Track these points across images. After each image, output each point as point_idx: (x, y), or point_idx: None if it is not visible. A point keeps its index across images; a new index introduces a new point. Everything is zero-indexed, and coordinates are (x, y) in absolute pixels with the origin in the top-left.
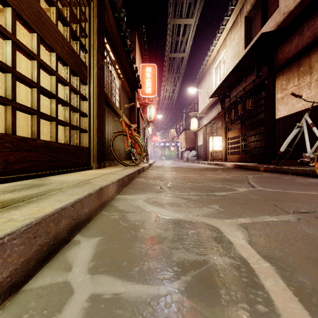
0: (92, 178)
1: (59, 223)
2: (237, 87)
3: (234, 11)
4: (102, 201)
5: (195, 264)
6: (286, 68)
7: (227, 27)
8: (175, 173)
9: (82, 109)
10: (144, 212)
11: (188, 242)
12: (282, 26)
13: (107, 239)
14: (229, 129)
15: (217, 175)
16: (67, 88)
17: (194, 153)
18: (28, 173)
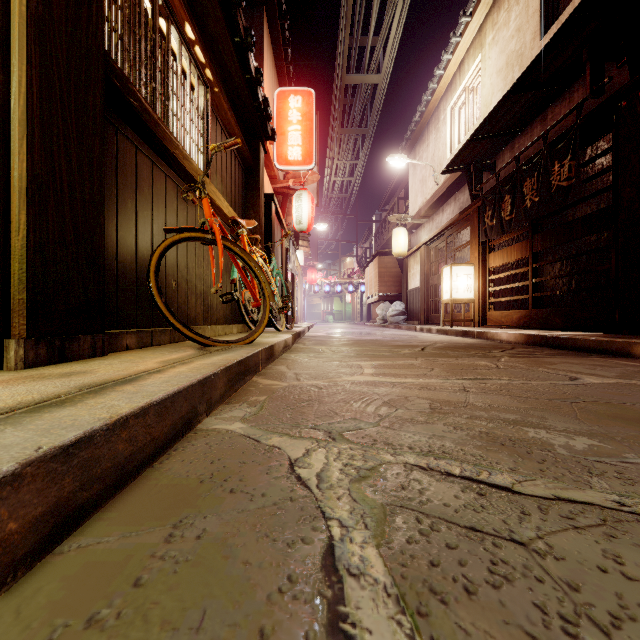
0: None
1: None
2: (515, 141)
3: None
4: None
5: None
6: None
7: None
8: (376, 369)
9: None
10: None
11: None
12: None
13: None
14: (492, 249)
15: (540, 382)
16: None
17: (400, 308)
18: None
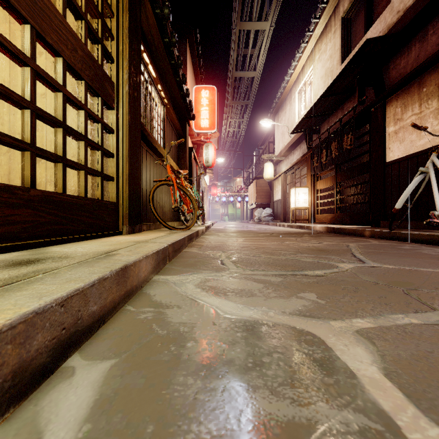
0: (116, 248)
1: (28, 341)
2: (329, 118)
3: (325, 10)
4: (127, 288)
5: (292, 431)
6: (402, 90)
7: (315, 33)
8: (243, 240)
9: (106, 145)
10: (196, 307)
11: (273, 371)
12: (396, 29)
13: (125, 365)
14: (319, 178)
15: (304, 243)
16: (82, 113)
17: (269, 212)
18: (14, 241)
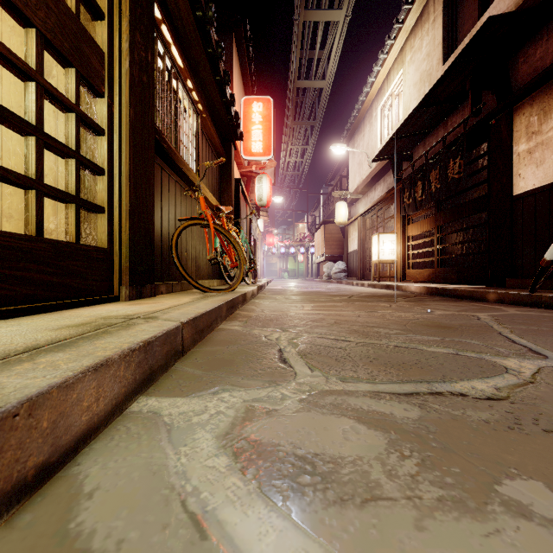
0: (50, 340)
1: None
2: (426, 139)
3: None
4: None
5: None
6: (539, 90)
7: (406, 25)
8: (312, 307)
9: (93, 156)
10: None
11: None
12: (529, 4)
13: None
14: (410, 221)
15: (406, 313)
16: (30, 86)
17: (341, 266)
18: None
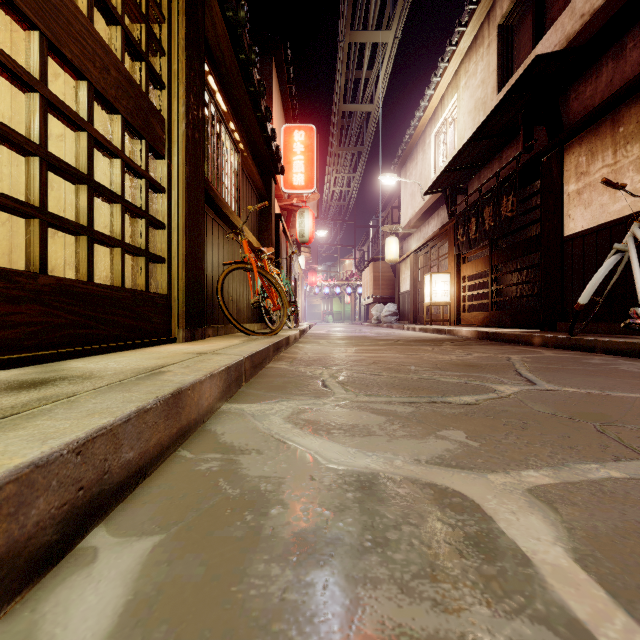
0: (166, 364)
1: (23, 510)
2: (481, 172)
3: (475, 14)
4: (182, 423)
5: None
6: (587, 130)
7: (460, 48)
8: (355, 351)
9: (153, 211)
10: (284, 453)
11: (403, 555)
12: (578, 41)
13: (176, 545)
14: (465, 260)
15: (444, 355)
16: (116, 162)
17: (392, 309)
18: (14, 352)
